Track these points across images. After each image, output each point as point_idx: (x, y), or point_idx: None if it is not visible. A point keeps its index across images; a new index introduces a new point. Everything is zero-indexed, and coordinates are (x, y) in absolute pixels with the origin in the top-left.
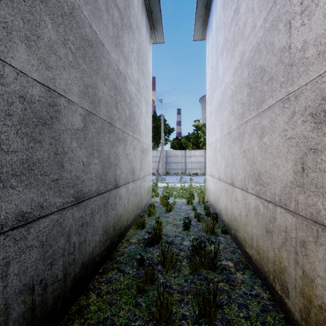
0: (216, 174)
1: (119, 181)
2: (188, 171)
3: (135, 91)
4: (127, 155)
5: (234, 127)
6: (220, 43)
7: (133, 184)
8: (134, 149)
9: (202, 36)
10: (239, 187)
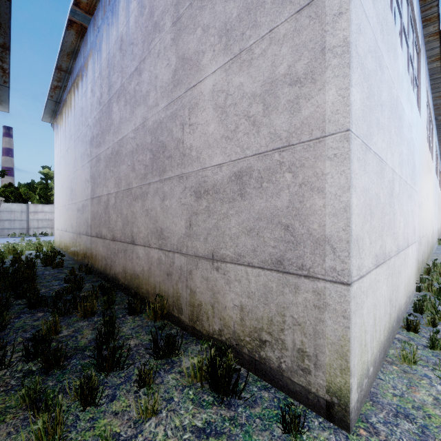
0: (61, 227)
1: None
2: (32, 232)
3: None
4: None
5: (67, 204)
6: (62, 151)
7: None
8: None
9: (51, 121)
10: (68, 231)
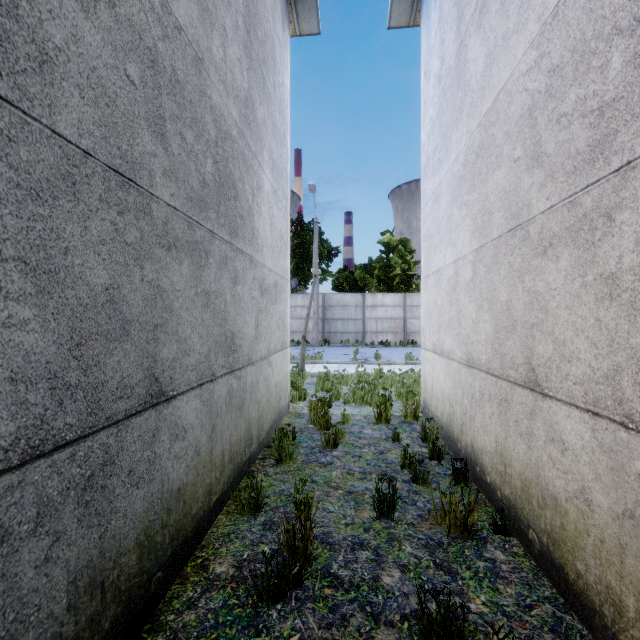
0: (458, 350)
1: (172, 380)
2: (369, 338)
3: (238, 120)
4: (206, 295)
5: (541, 206)
6: None
7: (230, 379)
8: (236, 281)
9: (410, 17)
10: (573, 401)
